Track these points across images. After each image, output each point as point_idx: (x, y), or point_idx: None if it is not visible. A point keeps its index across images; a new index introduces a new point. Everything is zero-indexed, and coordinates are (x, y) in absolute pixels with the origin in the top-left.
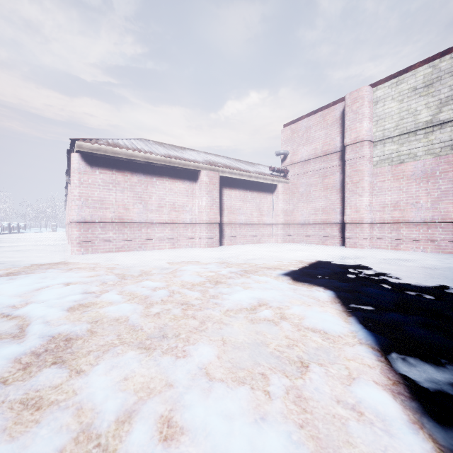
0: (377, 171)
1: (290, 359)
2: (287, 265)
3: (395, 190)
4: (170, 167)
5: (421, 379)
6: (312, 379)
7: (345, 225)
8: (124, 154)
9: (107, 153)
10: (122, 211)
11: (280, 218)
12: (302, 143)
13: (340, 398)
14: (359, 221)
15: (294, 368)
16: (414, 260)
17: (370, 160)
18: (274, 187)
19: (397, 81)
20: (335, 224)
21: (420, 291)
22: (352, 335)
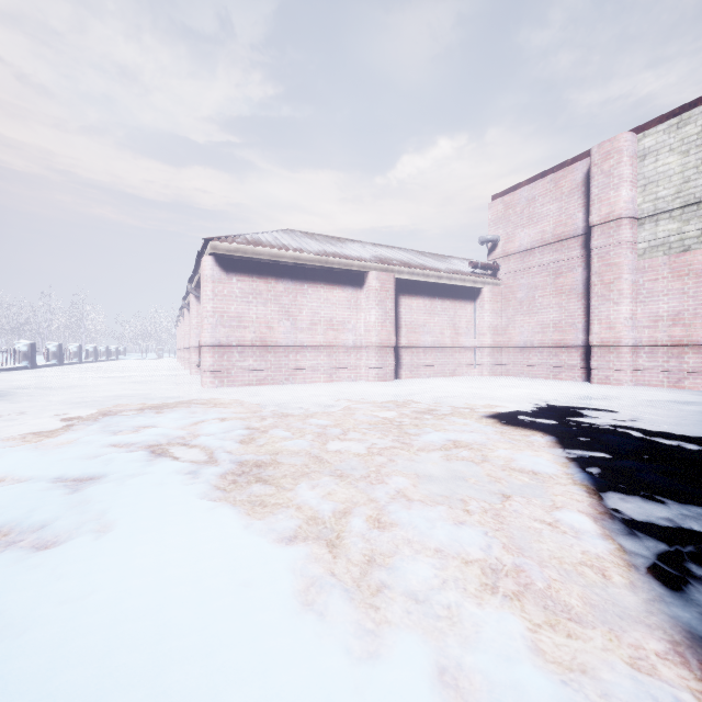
0: (645, 265)
1: (491, 491)
2: (494, 406)
3: (675, 294)
4: (326, 269)
5: (634, 513)
6: (512, 504)
7: (590, 349)
8: (268, 255)
9: (247, 255)
10: (265, 330)
11: (486, 338)
12: (521, 223)
13: (538, 517)
14: (613, 342)
15: (495, 497)
16: (700, 403)
17: (633, 247)
18: (476, 291)
19: (678, 122)
20: (574, 348)
21: (683, 440)
22: (566, 477)
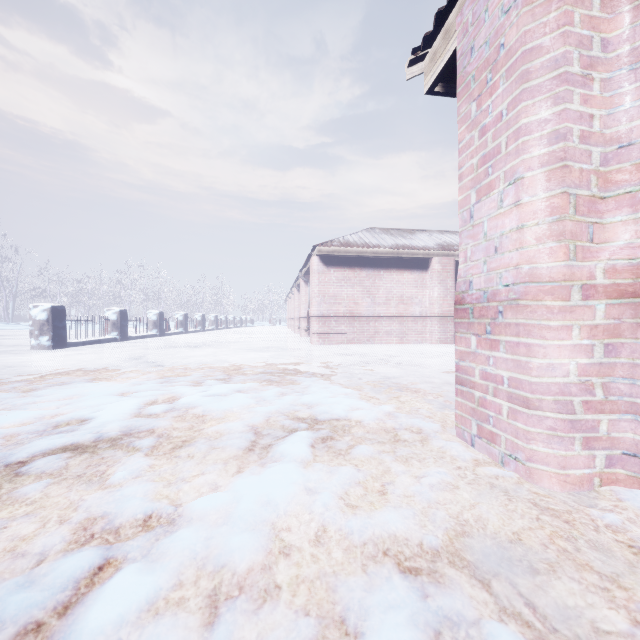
0: None
1: None
2: None
3: None
4: (397, 258)
5: None
6: None
7: None
8: (355, 252)
9: (341, 254)
10: (352, 305)
11: None
12: None
13: None
14: None
15: None
16: None
17: None
18: None
19: None
20: None
21: None
22: None
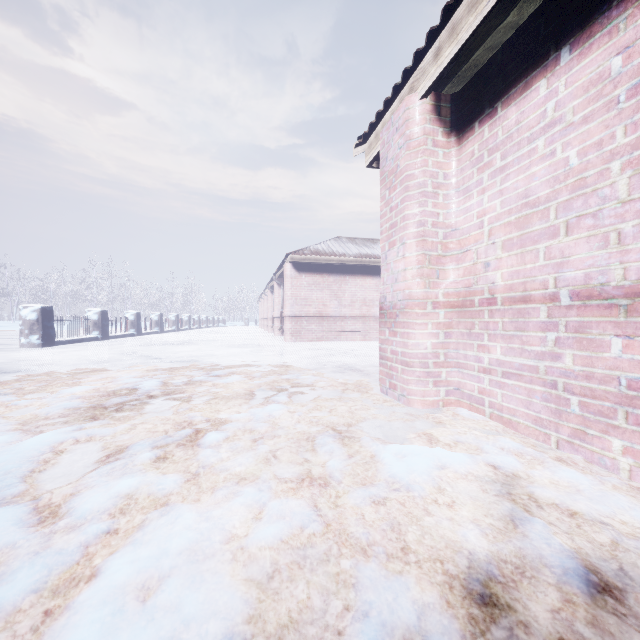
0: None
1: None
2: None
3: None
4: (361, 265)
5: None
6: None
7: None
8: (323, 260)
9: (311, 261)
10: (321, 307)
11: None
12: None
13: None
14: None
15: None
16: None
17: None
18: None
19: None
20: None
21: None
22: None
